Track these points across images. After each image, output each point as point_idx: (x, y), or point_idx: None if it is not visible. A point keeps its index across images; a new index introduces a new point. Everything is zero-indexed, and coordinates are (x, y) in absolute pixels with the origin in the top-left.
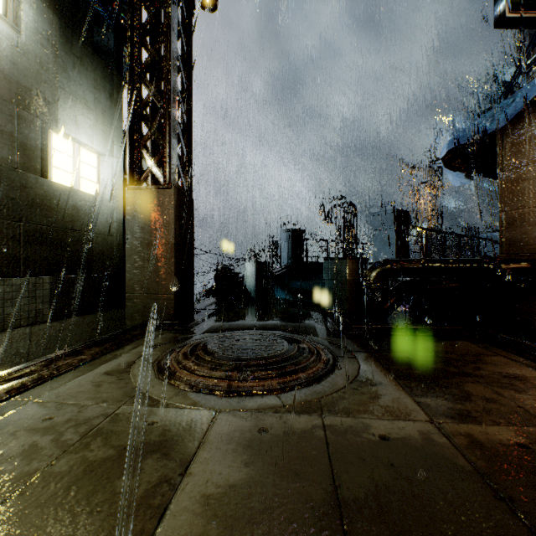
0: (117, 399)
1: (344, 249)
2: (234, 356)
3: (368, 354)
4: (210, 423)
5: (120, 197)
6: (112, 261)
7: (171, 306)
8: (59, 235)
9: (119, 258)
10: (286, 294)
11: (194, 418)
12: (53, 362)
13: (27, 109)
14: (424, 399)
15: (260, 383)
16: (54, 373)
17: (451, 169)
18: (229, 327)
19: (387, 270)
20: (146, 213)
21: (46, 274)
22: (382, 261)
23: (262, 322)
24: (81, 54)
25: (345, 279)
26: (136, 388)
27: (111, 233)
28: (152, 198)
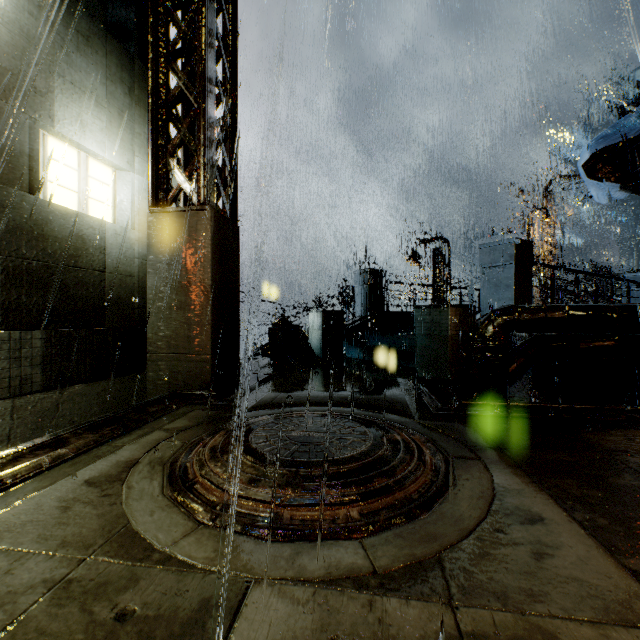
0: (84, 541)
1: (434, 295)
2: (288, 457)
3: (498, 453)
4: (234, 616)
5: (143, 225)
6: (133, 310)
7: (206, 370)
8: (56, 274)
9: (142, 306)
10: (361, 353)
11: (206, 599)
12: (15, 459)
13: (7, 99)
14: (639, 562)
15: (330, 514)
16: (7, 481)
17: (596, 181)
18: (285, 402)
19: (512, 322)
20: (173, 245)
21: (37, 326)
22: (504, 309)
23: (331, 394)
24: (88, 32)
25: (445, 334)
26: (124, 516)
27: (132, 272)
28: (182, 223)
